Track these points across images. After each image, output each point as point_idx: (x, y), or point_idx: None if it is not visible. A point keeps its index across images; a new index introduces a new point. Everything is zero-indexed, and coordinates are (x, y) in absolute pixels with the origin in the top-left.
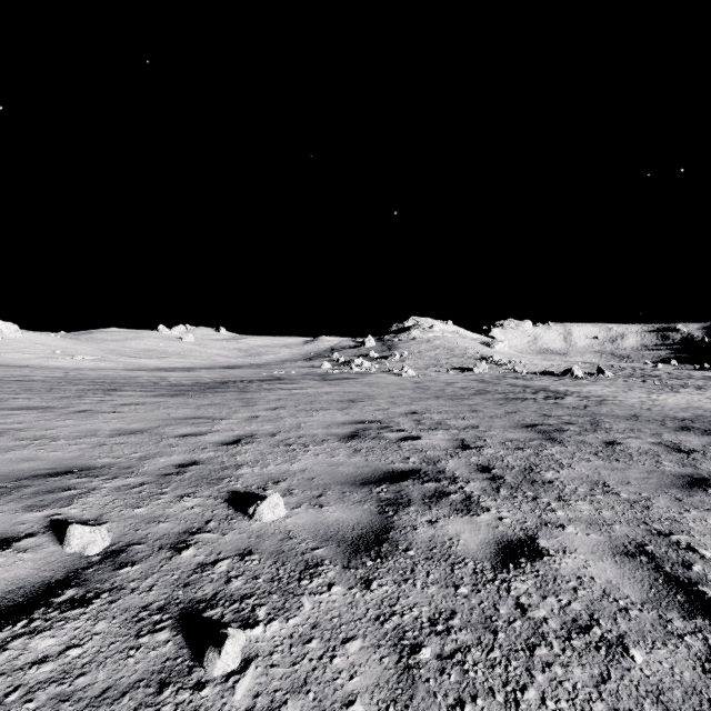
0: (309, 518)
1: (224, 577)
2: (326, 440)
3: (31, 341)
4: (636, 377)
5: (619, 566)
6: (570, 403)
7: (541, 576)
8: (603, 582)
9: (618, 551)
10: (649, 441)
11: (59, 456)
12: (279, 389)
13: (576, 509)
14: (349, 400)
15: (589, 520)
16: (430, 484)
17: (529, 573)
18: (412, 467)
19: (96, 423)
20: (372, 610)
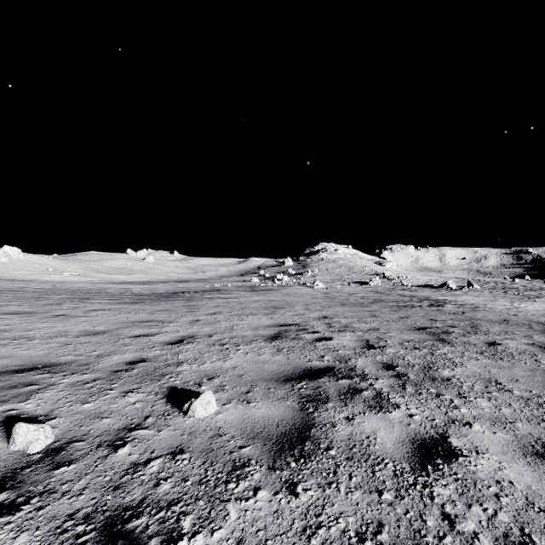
0: (238, 414)
1: (154, 479)
2: (254, 340)
3: (30, 261)
4: (498, 289)
5: (533, 468)
6: (450, 310)
7: (460, 479)
8: (523, 488)
9: (527, 451)
10: (523, 342)
11: (30, 353)
12: (217, 298)
13: (477, 406)
14: (273, 307)
15: (492, 417)
16: (344, 381)
17: (448, 476)
18: (327, 364)
19: (67, 326)
20: (298, 521)
